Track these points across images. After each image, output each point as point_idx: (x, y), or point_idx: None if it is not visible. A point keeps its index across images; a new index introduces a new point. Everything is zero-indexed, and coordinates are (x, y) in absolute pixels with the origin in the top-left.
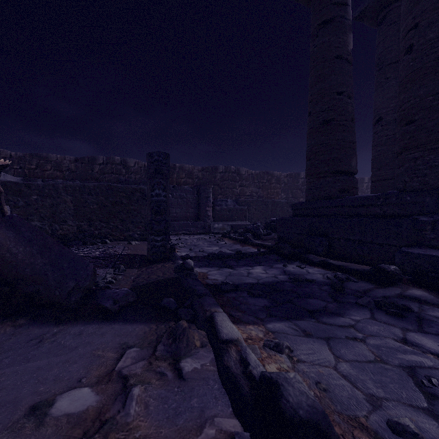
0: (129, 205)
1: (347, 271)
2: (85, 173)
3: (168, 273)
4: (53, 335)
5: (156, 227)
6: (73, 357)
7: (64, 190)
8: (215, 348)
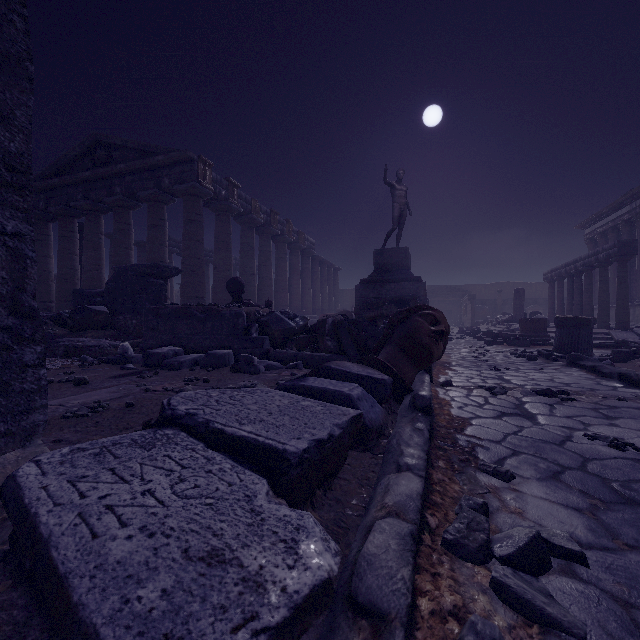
0: None
1: None
2: None
3: None
4: None
5: None
6: None
7: None
8: None
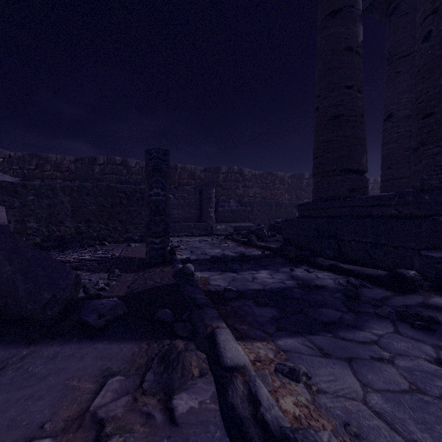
0: (128, 206)
1: (360, 276)
2: (85, 173)
3: (166, 278)
4: (21, 359)
5: (155, 228)
6: (39, 390)
7: (61, 190)
8: (217, 378)
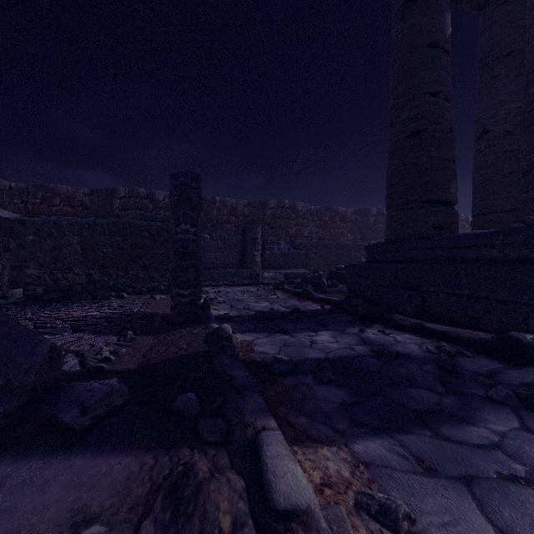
0: (153, 248)
1: (455, 340)
2: (102, 208)
3: (195, 344)
4: None
5: (182, 276)
6: None
7: (69, 228)
8: (262, 532)
